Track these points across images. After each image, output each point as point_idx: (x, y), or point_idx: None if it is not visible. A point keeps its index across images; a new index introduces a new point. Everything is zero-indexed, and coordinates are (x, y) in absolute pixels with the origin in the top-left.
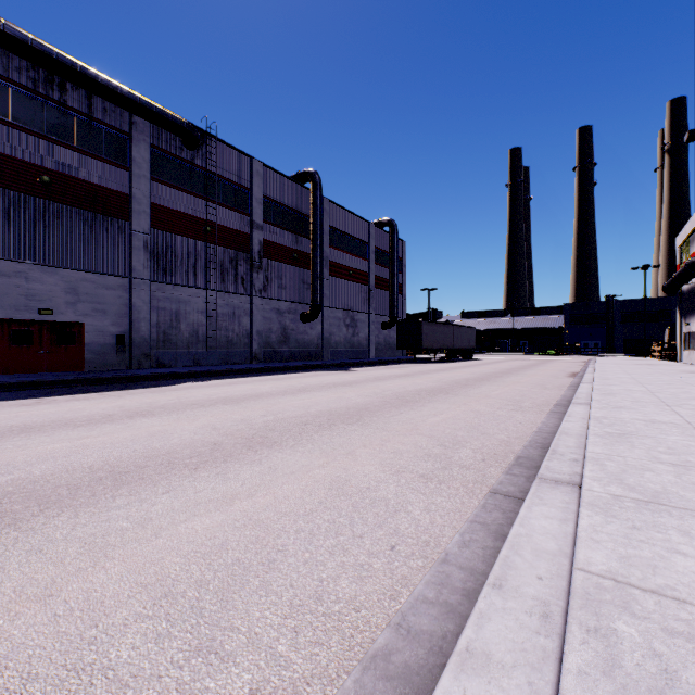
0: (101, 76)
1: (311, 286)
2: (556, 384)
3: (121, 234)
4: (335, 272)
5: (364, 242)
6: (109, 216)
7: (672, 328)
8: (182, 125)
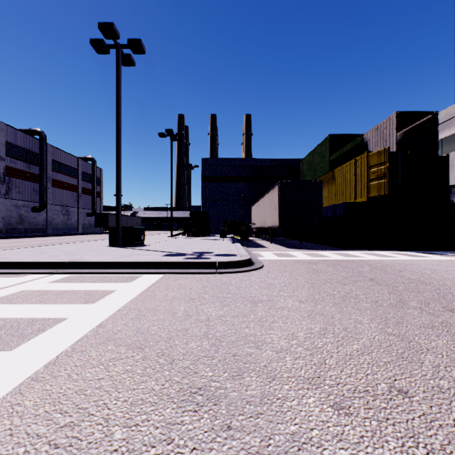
0: None
1: (40, 193)
2: None
3: None
4: (55, 184)
5: (75, 169)
6: None
7: None
8: None
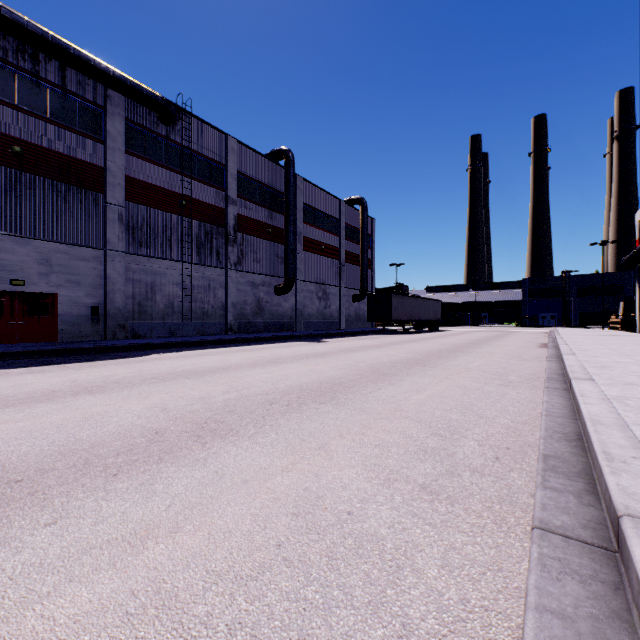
0: (73, 47)
1: (284, 259)
2: (533, 356)
3: (95, 206)
4: (307, 246)
5: (335, 219)
6: (83, 188)
7: (627, 301)
8: (157, 99)
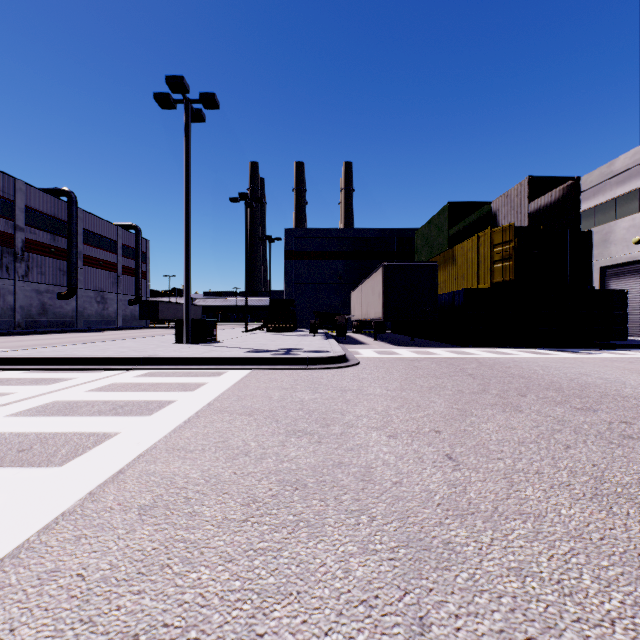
0: None
1: (68, 274)
2: None
3: None
4: (87, 262)
5: (113, 240)
6: None
7: None
8: None
